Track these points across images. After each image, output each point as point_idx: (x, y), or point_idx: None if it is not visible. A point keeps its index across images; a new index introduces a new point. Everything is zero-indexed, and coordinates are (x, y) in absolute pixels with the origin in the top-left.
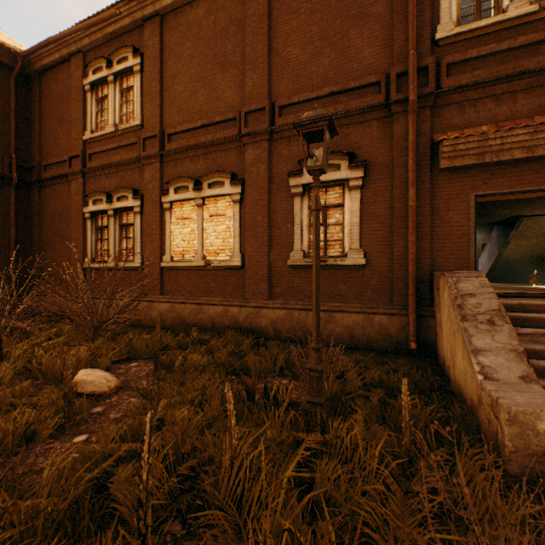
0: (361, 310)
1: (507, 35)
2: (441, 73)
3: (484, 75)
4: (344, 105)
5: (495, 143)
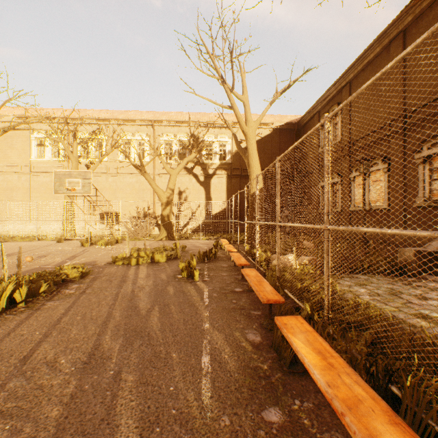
0: None
1: None
2: None
3: None
4: None
5: None
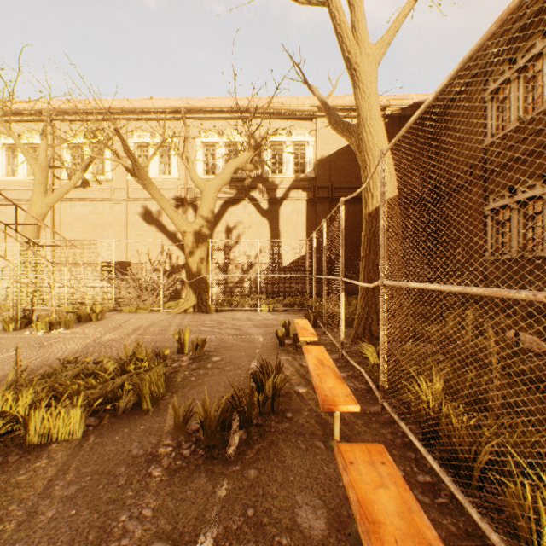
0: None
1: None
2: None
3: None
4: None
5: None
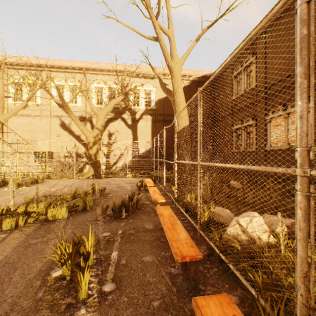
0: None
1: None
2: None
3: None
4: None
5: None
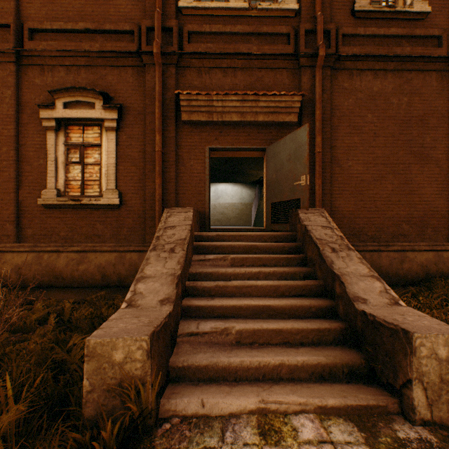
0: (114, 249)
1: (231, 22)
2: (184, 38)
3: (215, 49)
4: (100, 45)
5: (218, 105)
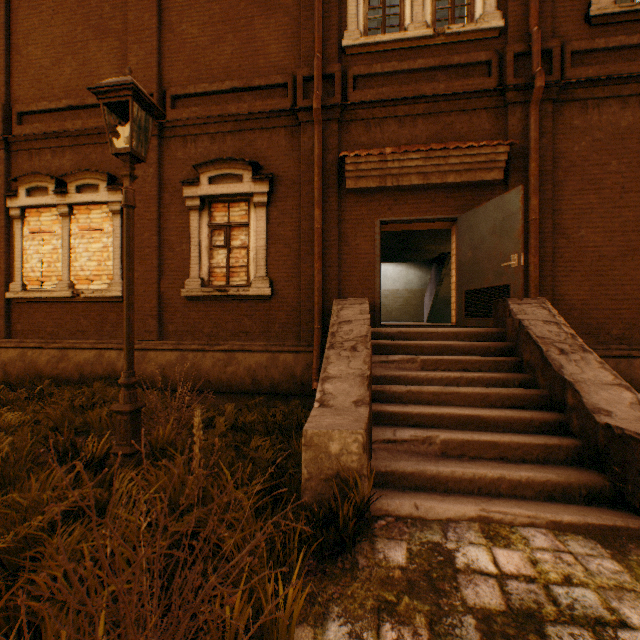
0: (265, 348)
1: (408, 55)
2: (348, 85)
3: (388, 93)
4: (248, 105)
5: (394, 166)
